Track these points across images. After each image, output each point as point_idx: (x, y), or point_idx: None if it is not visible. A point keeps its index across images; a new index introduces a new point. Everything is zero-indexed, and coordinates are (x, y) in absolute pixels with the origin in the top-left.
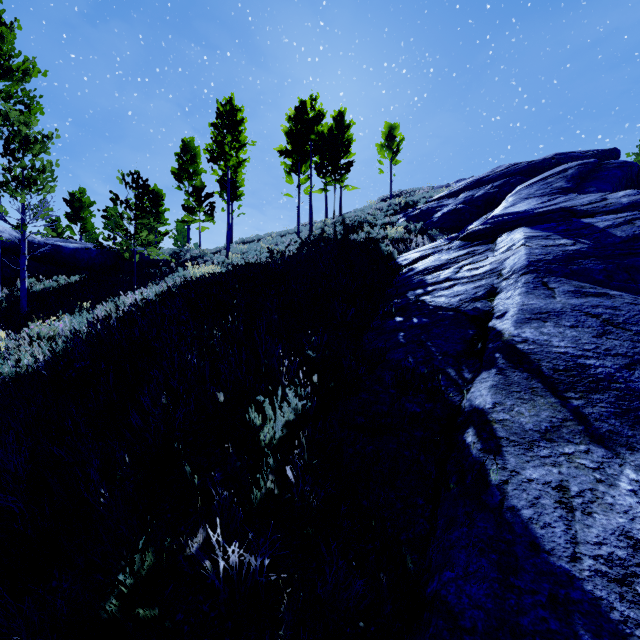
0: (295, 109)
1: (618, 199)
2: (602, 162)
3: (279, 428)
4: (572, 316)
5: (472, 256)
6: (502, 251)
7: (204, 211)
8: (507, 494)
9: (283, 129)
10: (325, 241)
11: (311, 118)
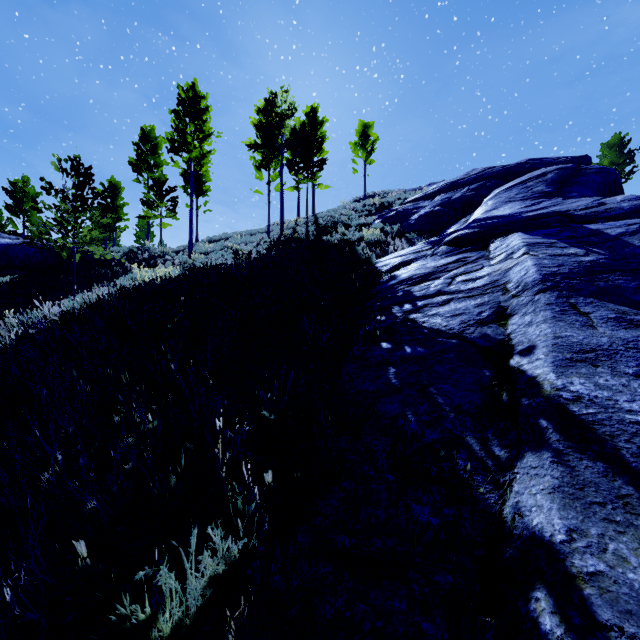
0: (265, 100)
1: (618, 204)
2: (580, 167)
3: (196, 596)
4: (630, 358)
5: (464, 264)
6: (500, 260)
7: (165, 206)
8: None
9: (252, 121)
10: (296, 242)
11: (282, 110)
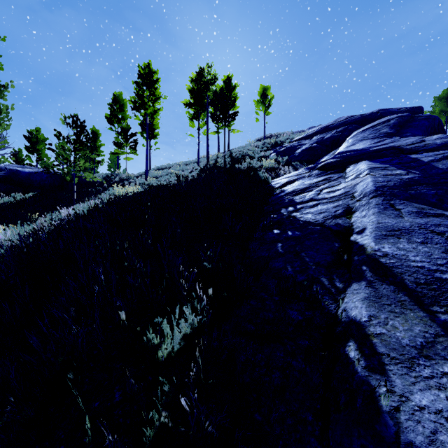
0: (196, 73)
1: (433, 141)
2: (414, 115)
3: (177, 342)
4: (420, 233)
5: (328, 182)
6: (352, 178)
7: (129, 146)
8: (401, 425)
9: (187, 87)
10: (218, 169)
11: (207, 80)
